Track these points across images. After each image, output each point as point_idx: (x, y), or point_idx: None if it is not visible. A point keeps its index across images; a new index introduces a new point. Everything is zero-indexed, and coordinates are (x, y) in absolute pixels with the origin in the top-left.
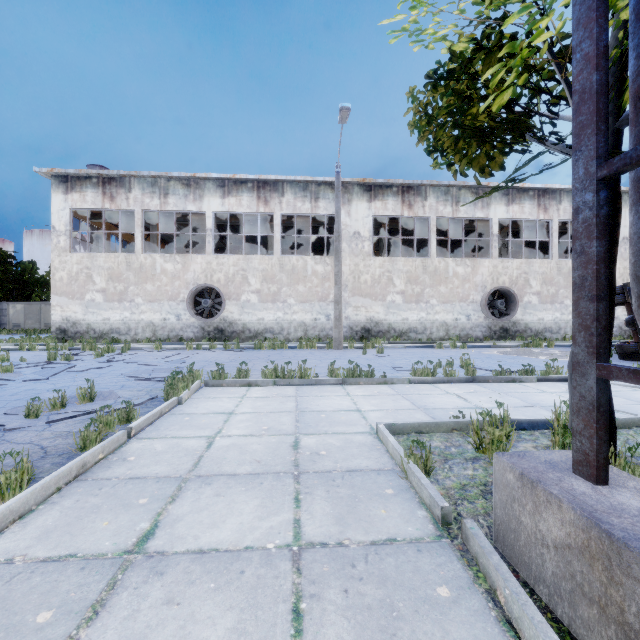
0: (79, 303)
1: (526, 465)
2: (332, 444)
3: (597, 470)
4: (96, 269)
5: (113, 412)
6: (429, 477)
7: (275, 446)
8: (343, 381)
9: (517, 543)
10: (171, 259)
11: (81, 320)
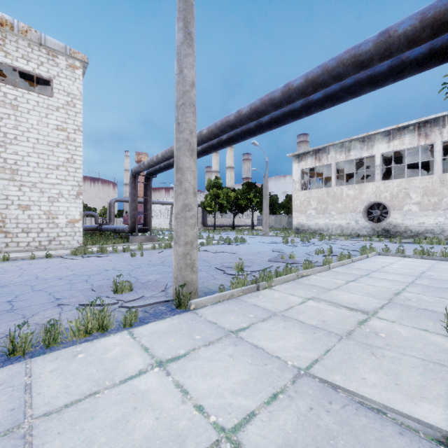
0: (304, 215)
1: None
2: (442, 275)
3: None
4: (312, 198)
5: (344, 254)
6: None
7: (412, 271)
8: None
9: None
10: (352, 188)
11: (305, 224)
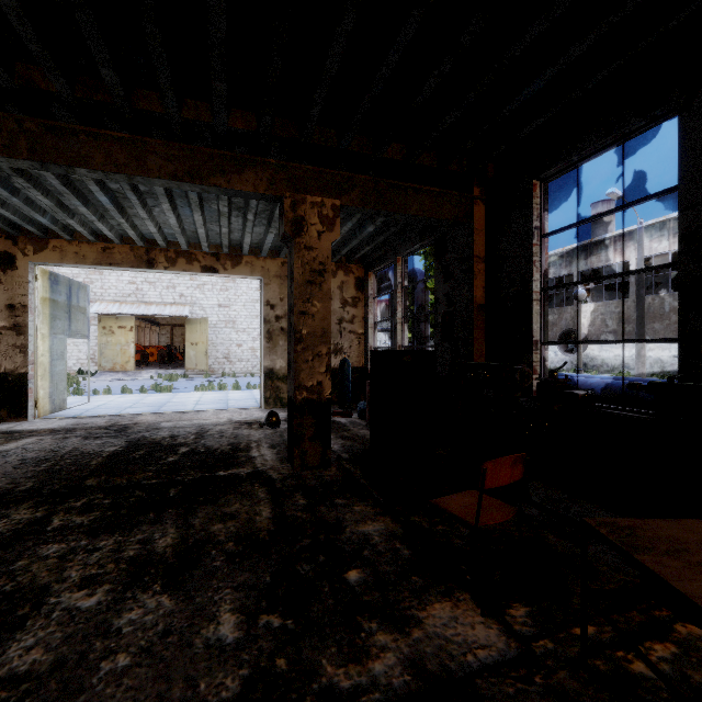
0: None
1: None
2: None
3: None
4: None
5: None
6: None
7: None
8: None
9: None
10: (551, 312)
11: None
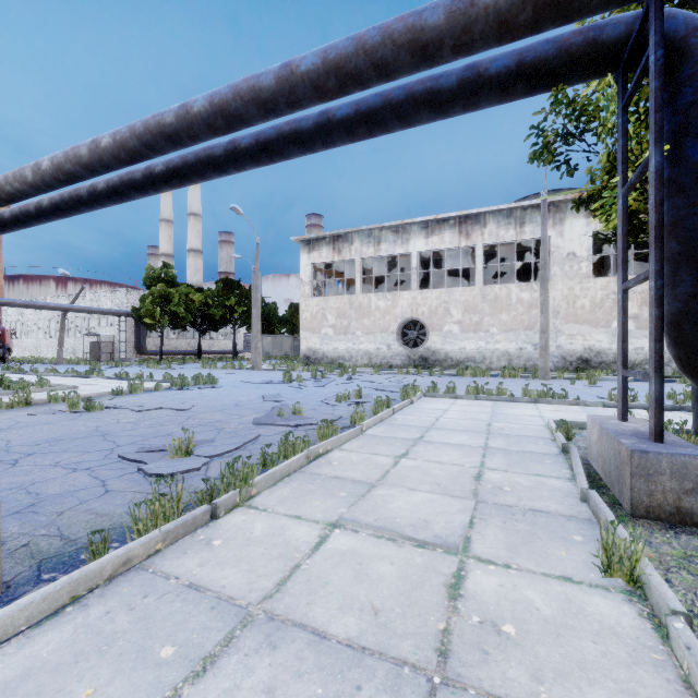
0: (317, 336)
1: (597, 417)
2: (513, 427)
3: (622, 415)
4: (328, 309)
5: (382, 401)
6: (570, 442)
7: (476, 424)
8: (535, 400)
9: (590, 451)
10: (383, 297)
11: (318, 349)
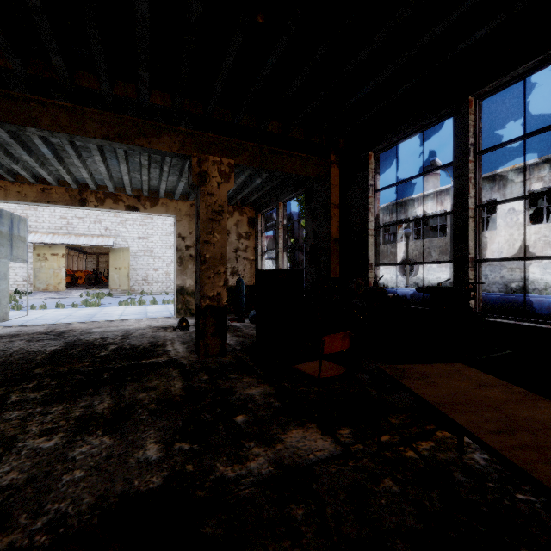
0: None
1: None
2: None
3: None
4: None
5: None
6: None
7: None
8: None
9: None
10: (394, 246)
11: None
